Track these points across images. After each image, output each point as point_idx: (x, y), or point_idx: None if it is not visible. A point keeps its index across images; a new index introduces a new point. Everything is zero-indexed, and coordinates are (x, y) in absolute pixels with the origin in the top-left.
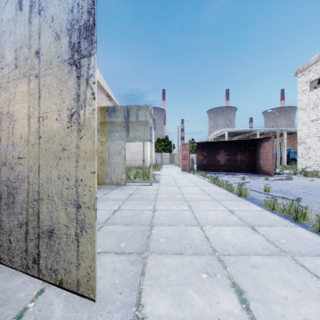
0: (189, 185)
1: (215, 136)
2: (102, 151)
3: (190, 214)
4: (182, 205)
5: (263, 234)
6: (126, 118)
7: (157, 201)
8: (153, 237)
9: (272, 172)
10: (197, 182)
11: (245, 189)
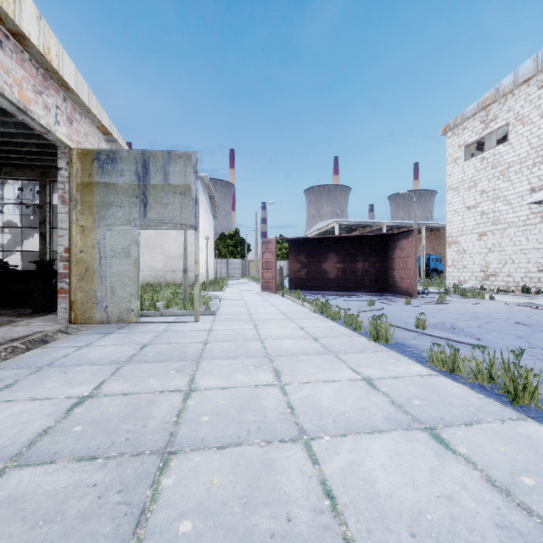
0: (276, 318)
1: (318, 232)
2: (84, 248)
3: (279, 397)
4: (260, 369)
5: (468, 456)
6: (140, 178)
7: (203, 361)
8: (157, 513)
9: (415, 290)
10: (291, 311)
11: (387, 326)
